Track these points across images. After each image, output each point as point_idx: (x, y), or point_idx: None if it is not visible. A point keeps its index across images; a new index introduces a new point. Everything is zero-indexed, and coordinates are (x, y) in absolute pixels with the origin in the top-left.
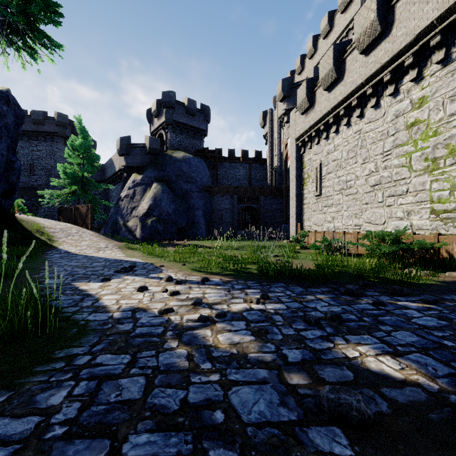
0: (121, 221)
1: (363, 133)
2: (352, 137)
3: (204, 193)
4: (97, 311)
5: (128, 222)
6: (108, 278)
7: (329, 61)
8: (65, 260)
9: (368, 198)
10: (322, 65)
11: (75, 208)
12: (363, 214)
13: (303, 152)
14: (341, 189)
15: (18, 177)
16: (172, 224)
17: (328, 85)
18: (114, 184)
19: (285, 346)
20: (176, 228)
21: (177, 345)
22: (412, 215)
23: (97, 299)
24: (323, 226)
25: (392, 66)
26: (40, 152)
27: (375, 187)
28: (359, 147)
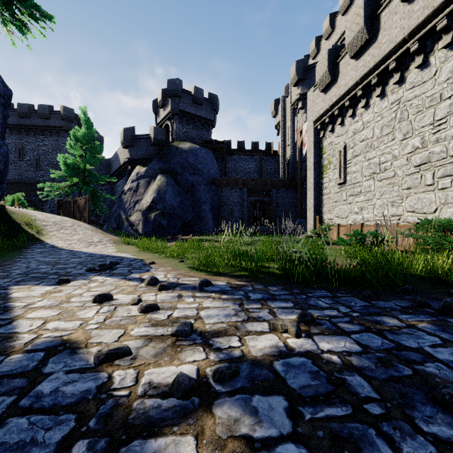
0: (123, 215)
1: (404, 102)
2: (387, 109)
3: (212, 186)
4: None
5: (131, 217)
6: (67, 279)
7: (358, 20)
8: (42, 255)
9: (411, 181)
10: (349, 28)
11: (73, 201)
12: (403, 202)
13: (323, 136)
14: (372, 173)
15: (5, 163)
16: (177, 218)
17: (356, 50)
18: (119, 178)
19: None
20: (181, 222)
21: None
22: None
23: (13, 318)
24: (348, 219)
25: (450, 7)
26: (46, 147)
27: (421, 166)
28: (398, 120)
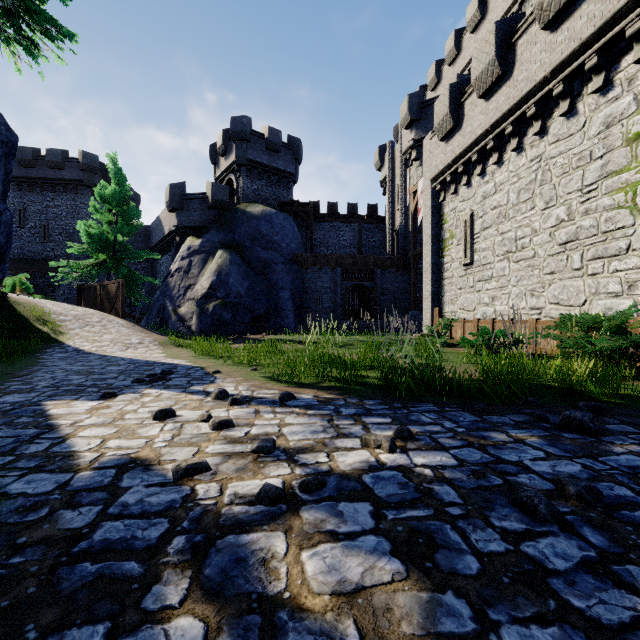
0: (170, 306)
1: (546, 160)
2: (526, 168)
3: (293, 265)
4: (44, 468)
5: (180, 308)
6: (113, 392)
7: (488, 49)
8: (66, 362)
9: (555, 264)
10: (476, 58)
11: (100, 286)
12: (545, 291)
13: (444, 199)
14: (507, 252)
15: (8, 236)
16: (245, 310)
17: (485, 88)
18: (163, 253)
19: (501, 608)
20: (250, 316)
21: (181, 598)
22: (639, 288)
23: (64, 437)
24: (476, 312)
25: (601, 41)
26: (59, 208)
27: (567, 245)
28: (538, 182)
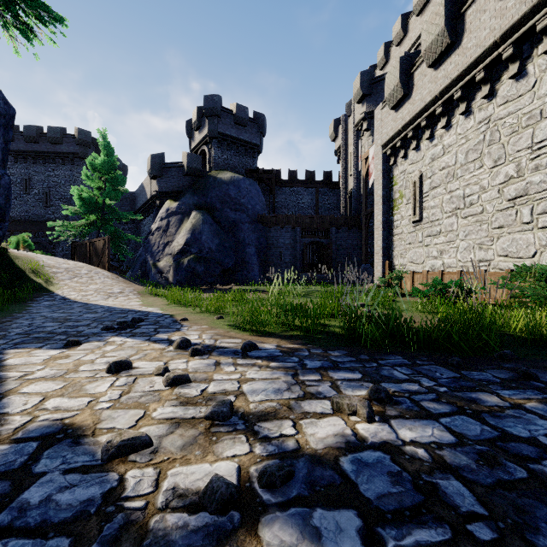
0: (151, 260)
1: (494, 121)
2: (474, 129)
3: (258, 224)
4: None
5: (159, 262)
6: (76, 341)
7: (438, 20)
8: (50, 309)
9: (504, 218)
10: (426, 30)
11: (90, 243)
12: (493, 244)
13: (394, 163)
14: (455, 208)
15: (7, 198)
16: (216, 263)
17: (435, 57)
18: (146, 215)
19: None
20: (220, 269)
21: None
22: None
23: (4, 393)
24: (425, 265)
25: None
26: (58, 177)
27: (516, 200)
28: (487, 142)
